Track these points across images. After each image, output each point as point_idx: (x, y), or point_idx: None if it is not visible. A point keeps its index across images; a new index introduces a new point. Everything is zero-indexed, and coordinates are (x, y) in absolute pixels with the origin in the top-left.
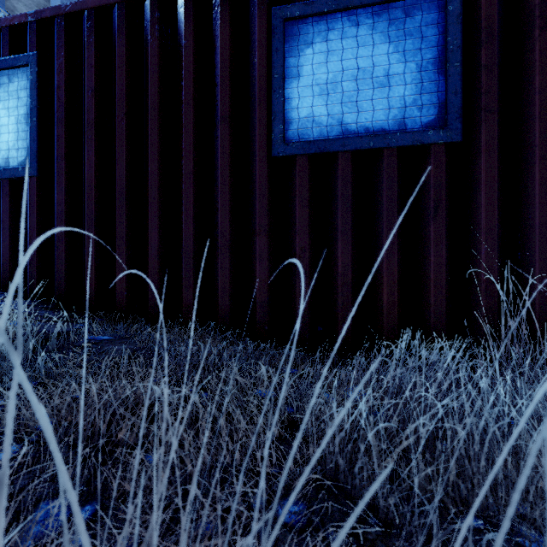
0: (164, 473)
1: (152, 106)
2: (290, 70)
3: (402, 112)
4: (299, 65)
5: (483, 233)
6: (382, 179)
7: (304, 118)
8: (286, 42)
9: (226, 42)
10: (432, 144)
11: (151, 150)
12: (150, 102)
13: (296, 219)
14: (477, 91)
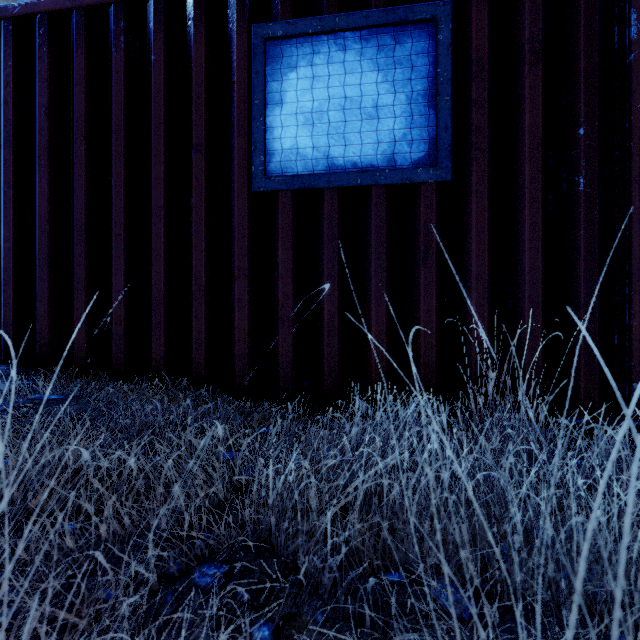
0: (71, 539)
1: (117, 129)
2: (272, 95)
3: (391, 147)
4: (282, 90)
5: (473, 280)
6: (370, 219)
7: (288, 149)
8: (268, 64)
9: (202, 60)
10: (422, 182)
11: (116, 180)
12: (115, 124)
13: (278, 262)
14: (468, 128)
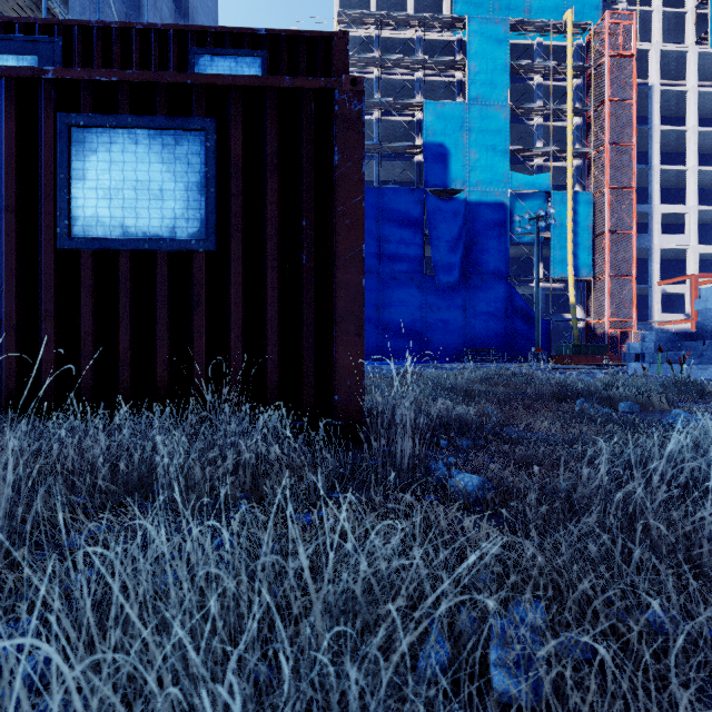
0: None
1: None
2: (76, 172)
3: (173, 222)
4: (85, 169)
5: (232, 324)
6: (157, 276)
7: (90, 217)
8: (73, 146)
9: (13, 136)
10: (195, 251)
11: None
12: None
13: (81, 306)
14: (229, 213)
